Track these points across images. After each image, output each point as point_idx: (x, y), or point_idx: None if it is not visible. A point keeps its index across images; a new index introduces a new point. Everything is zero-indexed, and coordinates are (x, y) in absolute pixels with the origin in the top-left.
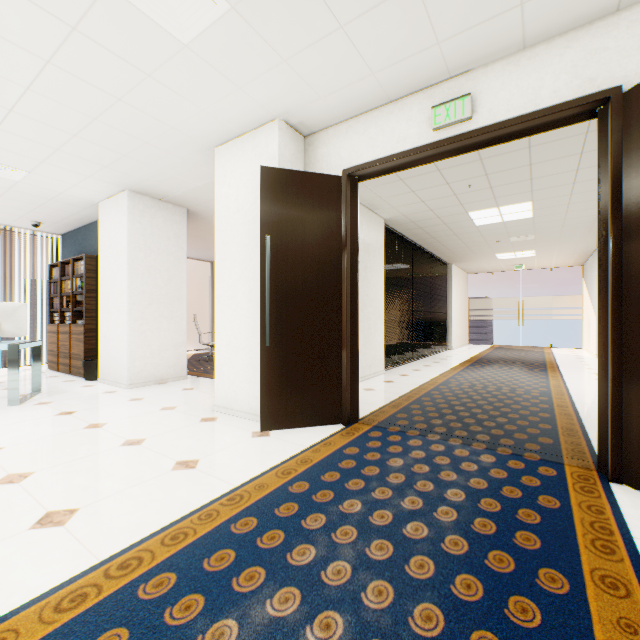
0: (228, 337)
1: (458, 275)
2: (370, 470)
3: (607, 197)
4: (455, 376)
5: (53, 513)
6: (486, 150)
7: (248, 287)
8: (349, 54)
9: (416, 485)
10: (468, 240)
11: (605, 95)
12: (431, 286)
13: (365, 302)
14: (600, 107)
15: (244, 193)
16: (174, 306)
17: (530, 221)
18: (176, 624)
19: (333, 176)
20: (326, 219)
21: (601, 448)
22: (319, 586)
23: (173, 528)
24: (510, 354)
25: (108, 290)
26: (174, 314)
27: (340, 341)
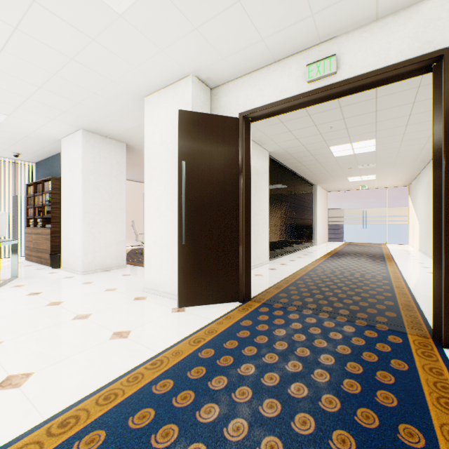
0: (155, 237)
1: (320, 192)
2: (261, 339)
3: (440, 131)
4: (320, 265)
5: (13, 376)
6: (344, 100)
7: (169, 200)
8: (245, 23)
9: (296, 351)
10: (328, 167)
11: (439, 53)
12: (302, 200)
13: (255, 211)
14: (435, 63)
15: (166, 130)
16: (116, 214)
17: (373, 153)
18: None
19: (232, 118)
20: (227, 149)
21: (436, 322)
22: (222, 442)
23: (106, 389)
24: (358, 249)
25: (68, 203)
26: (116, 220)
27: (237, 240)
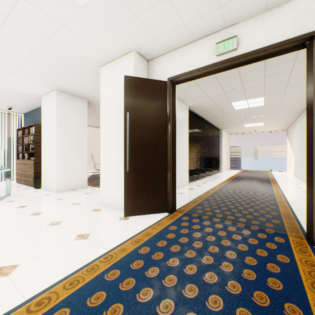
0: (107, 166)
1: (225, 135)
2: (183, 239)
3: (312, 90)
4: (225, 186)
5: (3, 267)
6: (242, 69)
7: (118, 140)
8: (171, 13)
9: (209, 248)
10: (230, 117)
11: (311, 34)
12: (211, 140)
13: (179, 148)
14: (308, 41)
15: (116, 90)
16: (80, 150)
17: (262, 107)
18: None
19: (163, 81)
20: (159, 104)
21: (309, 227)
22: None
23: (71, 277)
24: (251, 174)
25: (46, 142)
26: (80, 154)
27: (166, 168)
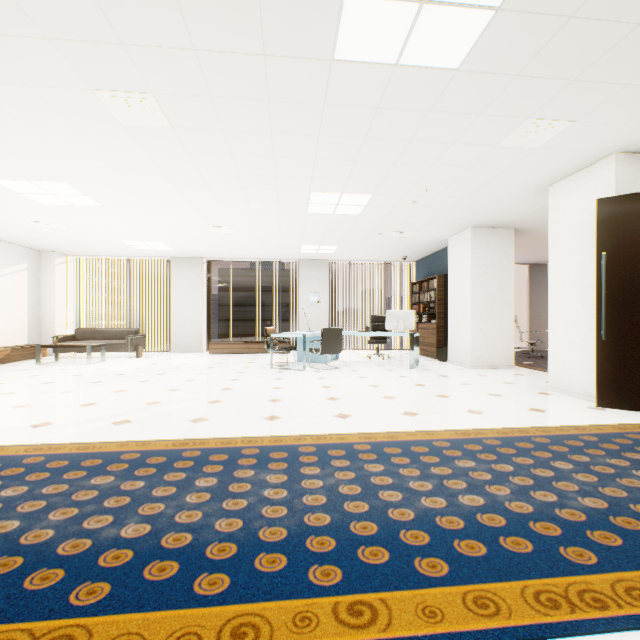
0: (561, 333)
1: None
2: None
3: None
4: None
5: (471, 410)
6: None
7: (581, 293)
8: None
9: None
10: None
11: None
12: None
13: None
14: None
15: (577, 218)
16: (503, 309)
17: None
18: (554, 449)
19: None
20: None
21: None
22: None
23: (540, 428)
24: None
25: (454, 299)
26: (503, 315)
27: None
